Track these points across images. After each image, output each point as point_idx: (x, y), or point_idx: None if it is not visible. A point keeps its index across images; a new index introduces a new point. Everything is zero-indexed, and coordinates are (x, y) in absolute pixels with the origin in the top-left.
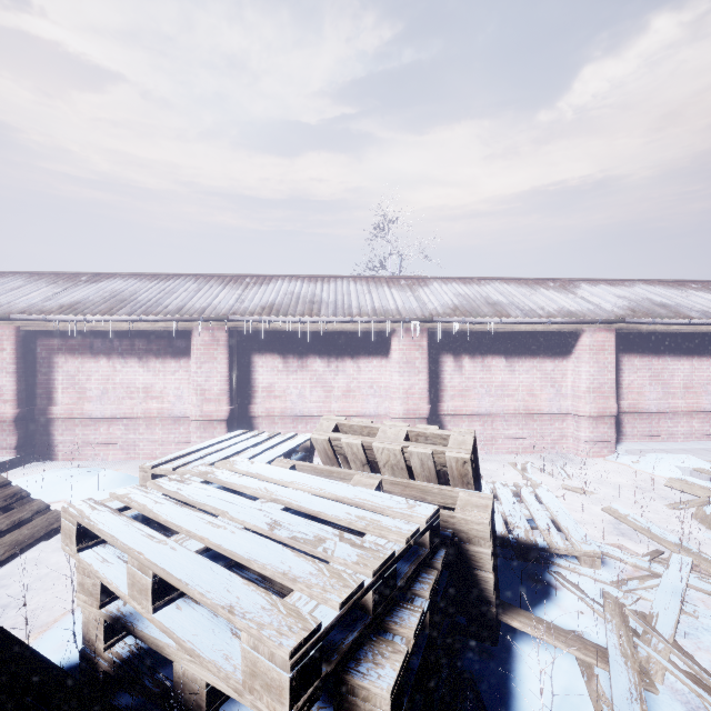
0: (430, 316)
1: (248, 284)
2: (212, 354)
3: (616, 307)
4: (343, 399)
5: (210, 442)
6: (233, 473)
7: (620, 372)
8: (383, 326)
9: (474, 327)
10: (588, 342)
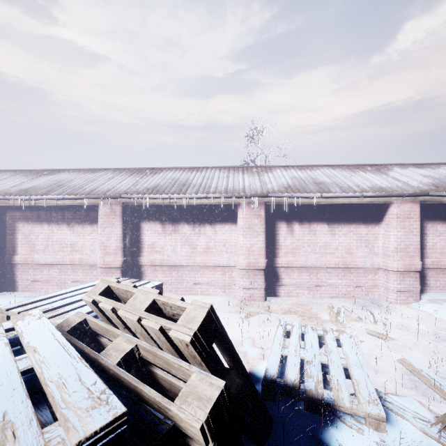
0: (266, 192)
1: (146, 174)
2: (111, 222)
3: (421, 183)
4: (204, 254)
5: (78, 287)
6: (0, 332)
7: (424, 236)
8: (231, 200)
9: (301, 200)
10: (395, 212)
